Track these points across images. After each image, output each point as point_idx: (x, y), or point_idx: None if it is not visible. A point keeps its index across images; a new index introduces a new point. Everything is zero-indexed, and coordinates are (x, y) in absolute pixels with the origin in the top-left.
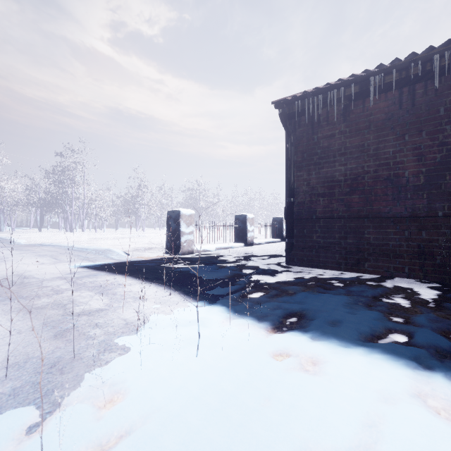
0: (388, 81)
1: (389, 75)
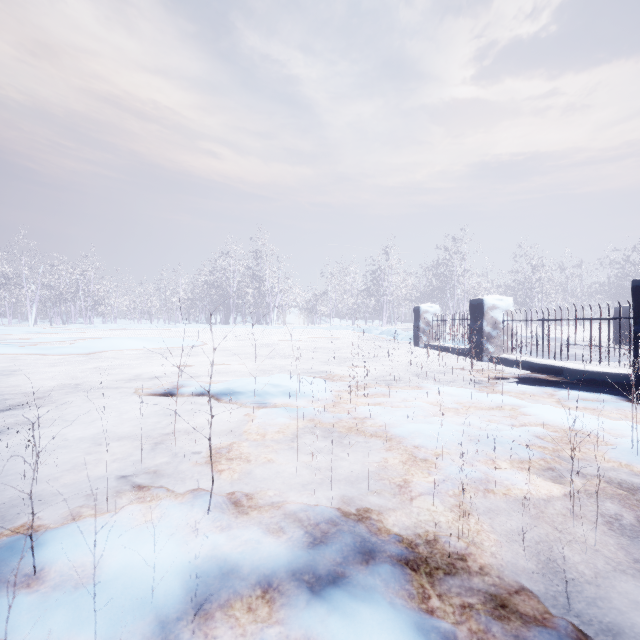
0: None
1: None
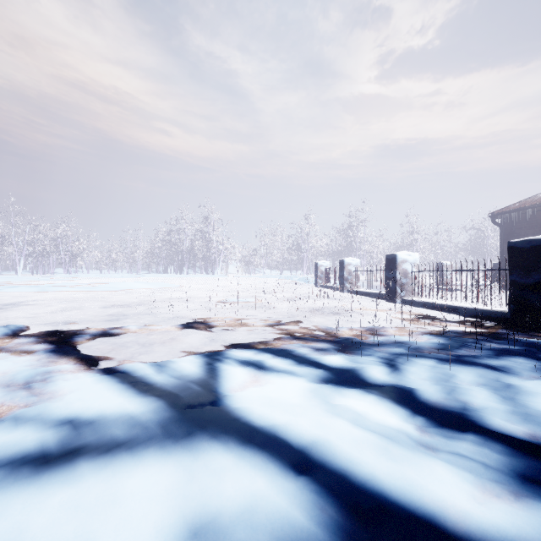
0: (537, 210)
1: (537, 207)
